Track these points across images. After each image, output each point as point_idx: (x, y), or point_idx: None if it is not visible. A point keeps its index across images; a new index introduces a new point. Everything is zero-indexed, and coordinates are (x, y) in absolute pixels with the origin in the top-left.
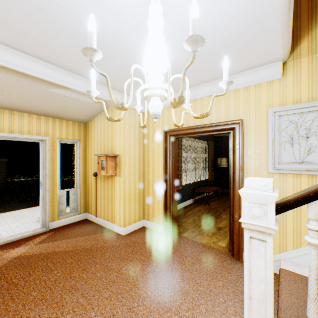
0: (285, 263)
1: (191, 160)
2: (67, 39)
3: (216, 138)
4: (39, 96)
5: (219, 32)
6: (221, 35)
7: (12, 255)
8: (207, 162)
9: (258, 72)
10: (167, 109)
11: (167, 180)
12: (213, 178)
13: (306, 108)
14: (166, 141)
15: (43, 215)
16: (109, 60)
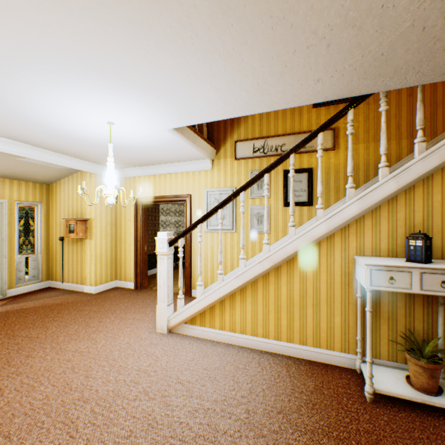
0: None
1: (172, 224)
2: (50, 138)
3: None
4: (4, 162)
5: (160, 147)
6: (162, 147)
7: None
8: None
9: (199, 163)
10: (138, 179)
11: (138, 241)
12: None
13: (222, 191)
14: (137, 207)
15: None
16: (83, 148)
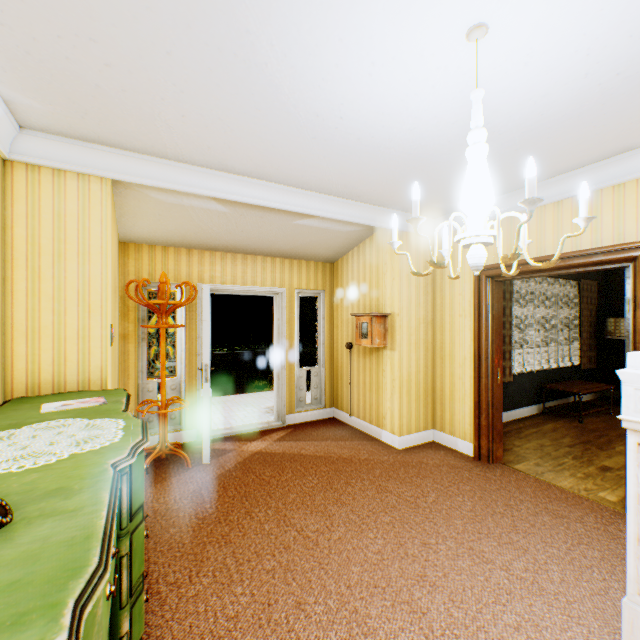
0: None
1: (533, 323)
2: (335, 160)
3: (603, 273)
4: (281, 231)
5: (588, 99)
6: (593, 101)
7: (251, 448)
8: (577, 327)
9: None
10: None
11: (480, 359)
12: (595, 365)
13: None
14: (479, 287)
15: (278, 403)
16: (386, 171)
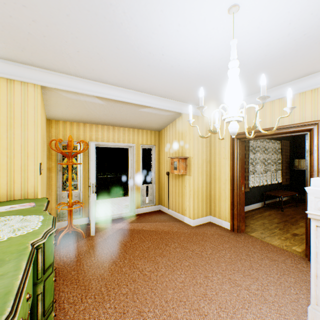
0: None
1: (259, 162)
2: (160, 77)
3: (292, 137)
4: (132, 114)
5: (289, 48)
6: (291, 49)
7: (117, 227)
8: (280, 163)
9: None
10: None
11: (233, 180)
12: (289, 182)
13: None
14: (233, 144)
15: (131, 203)
16: (186, 84)
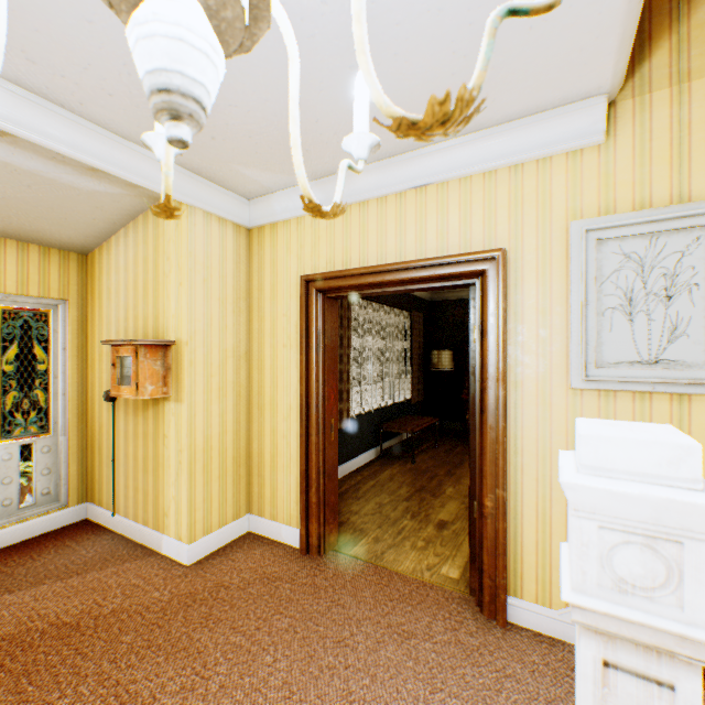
0: None
1: (372, 356)
2: None
3: (428, 306)
4: None
5: None
6: None
7: None
8: (409, 360)
9: (545, 126)
10: (310, 221)
11: (310, 408)
12: (423, 397)
13: (666, 220)
14: (309, 305)
15: None
16: (115, 34)
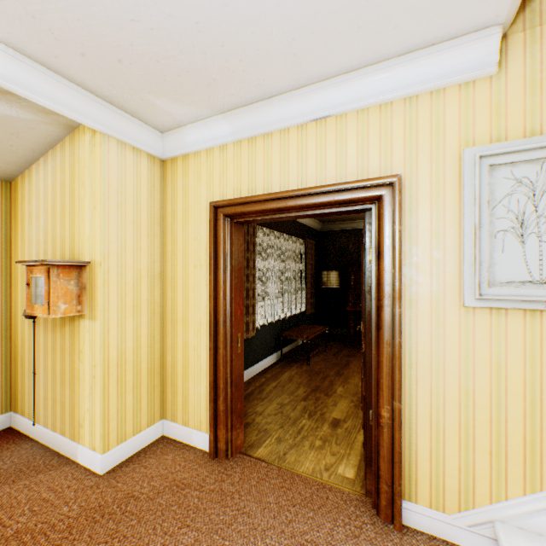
0: (510, 534)
1: (273, 276)
2: None
3: (319, 235)
4: None
5: None
6: None
7: None
8: (303, 279)
9: (440, 58)
10: (218, 153)
11: (218, 324)
12: (315, 309)
13: None
14: (217, 229)
15: None
16: None
